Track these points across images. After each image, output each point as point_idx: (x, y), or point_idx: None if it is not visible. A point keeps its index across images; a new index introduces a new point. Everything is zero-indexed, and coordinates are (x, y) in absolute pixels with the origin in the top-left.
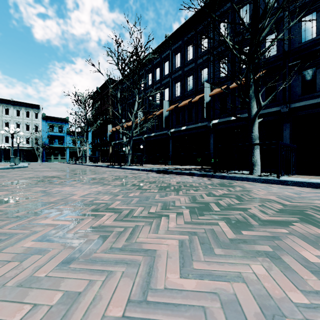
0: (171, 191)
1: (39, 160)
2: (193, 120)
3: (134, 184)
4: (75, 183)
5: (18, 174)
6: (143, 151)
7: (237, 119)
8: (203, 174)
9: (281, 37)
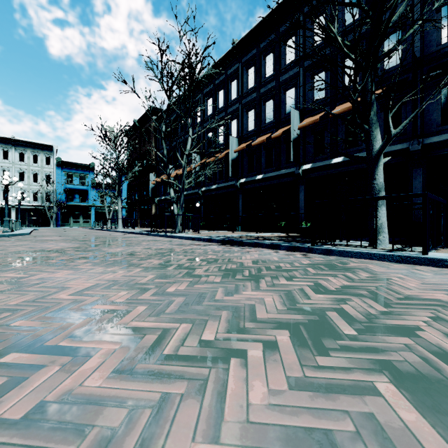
0: (246, 281)
1: (52, 225)
2: (274, 166)
3: (181, 264)
4: (83, 262)
5: (3, 246)
6: (200, 211)
7: (341, 162)
8: (294, 247)
9: (408, 37)
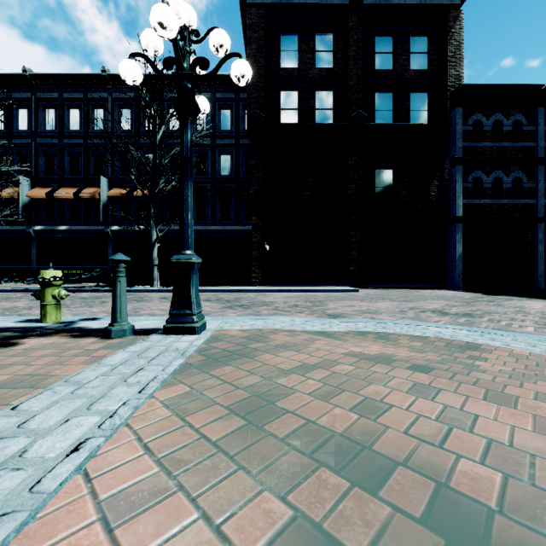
0: (95, 299)
1: None
2: (81, 219)
3: None
4: None
5: None
6: None
7: (143, 230)
8: (110, 290)
9: None
